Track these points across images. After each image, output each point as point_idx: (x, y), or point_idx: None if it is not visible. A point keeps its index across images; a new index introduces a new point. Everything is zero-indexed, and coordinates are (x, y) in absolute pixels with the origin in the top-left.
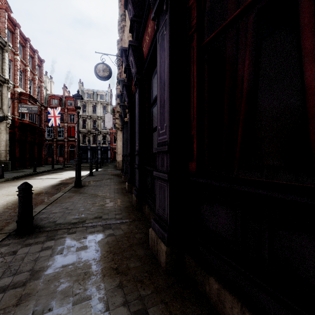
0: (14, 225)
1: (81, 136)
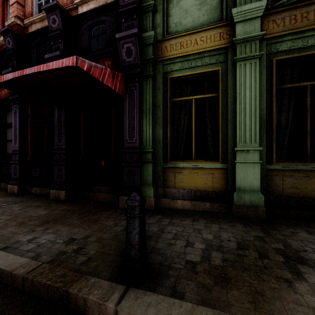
0: None
1: None
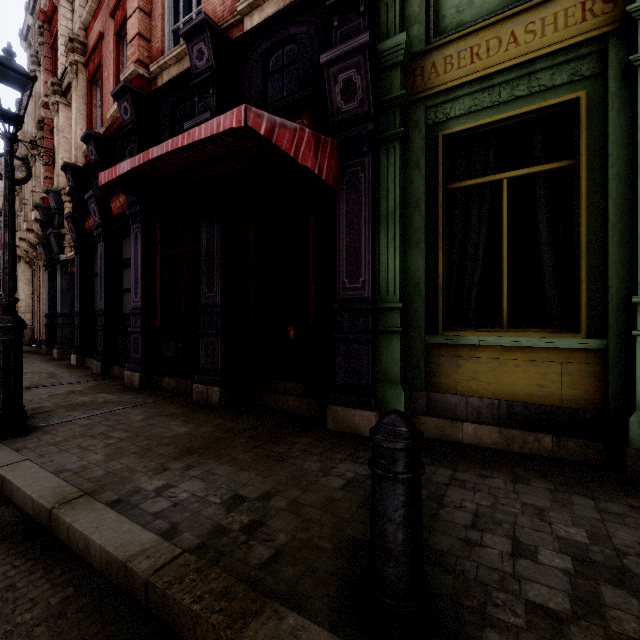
0: None
1: None
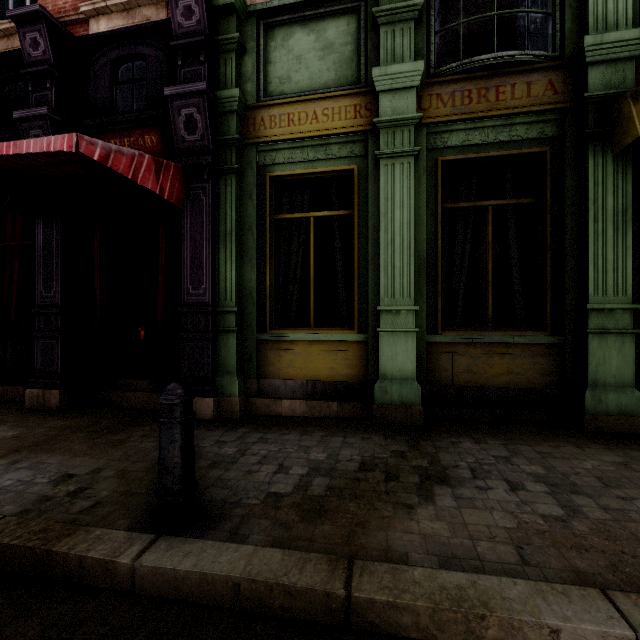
0: None
1: None
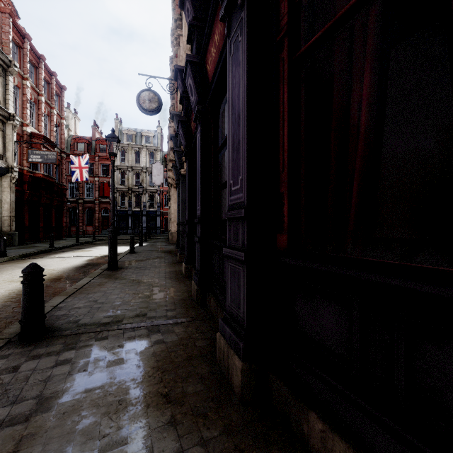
0: (17, 326)
1: (118, 195)
